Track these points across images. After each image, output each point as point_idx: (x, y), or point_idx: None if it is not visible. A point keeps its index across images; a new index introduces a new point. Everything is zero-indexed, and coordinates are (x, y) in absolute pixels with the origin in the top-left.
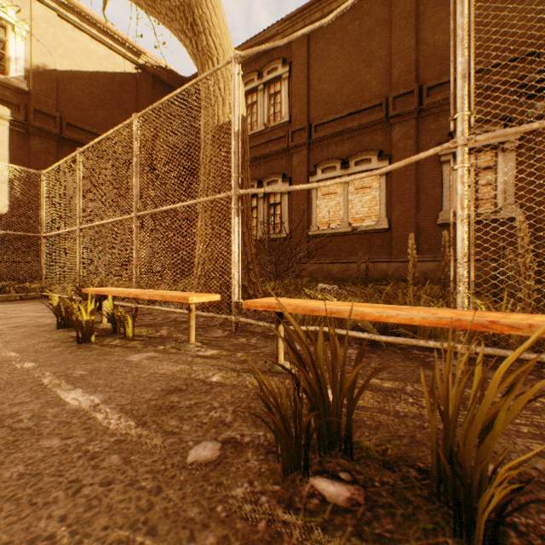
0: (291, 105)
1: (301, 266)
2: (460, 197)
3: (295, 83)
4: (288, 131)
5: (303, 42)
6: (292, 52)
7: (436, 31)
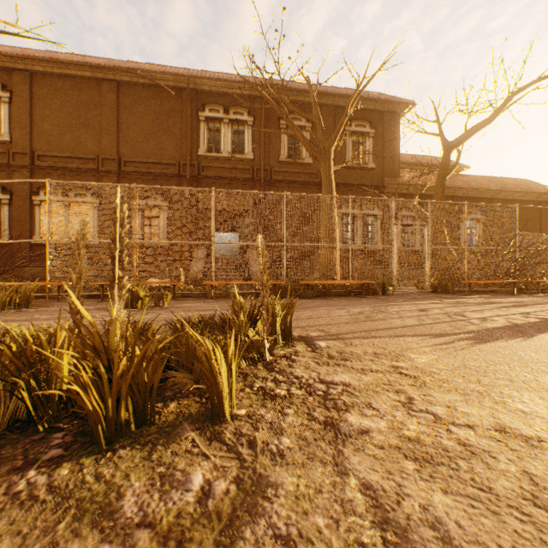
0: (13, 128)
1: (24, 268)
2: (48, 254)
3: (18, 111)
4: (9, 150)
5: (26, 80)
6: (14, 83)
7: (130, 128)
